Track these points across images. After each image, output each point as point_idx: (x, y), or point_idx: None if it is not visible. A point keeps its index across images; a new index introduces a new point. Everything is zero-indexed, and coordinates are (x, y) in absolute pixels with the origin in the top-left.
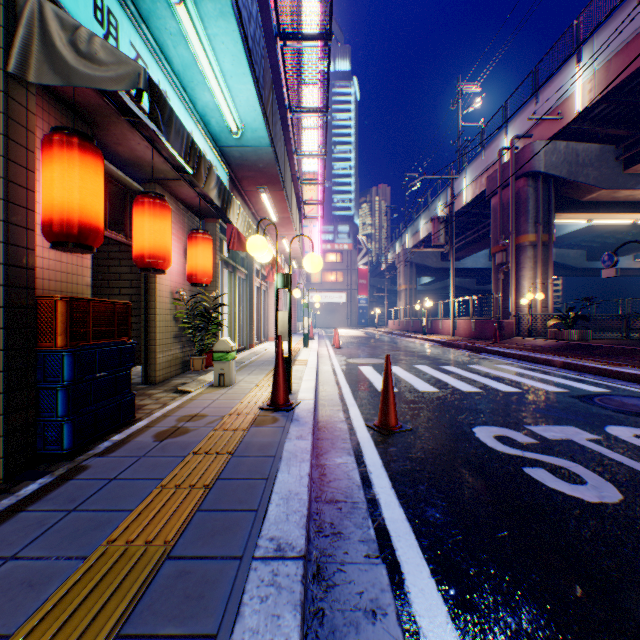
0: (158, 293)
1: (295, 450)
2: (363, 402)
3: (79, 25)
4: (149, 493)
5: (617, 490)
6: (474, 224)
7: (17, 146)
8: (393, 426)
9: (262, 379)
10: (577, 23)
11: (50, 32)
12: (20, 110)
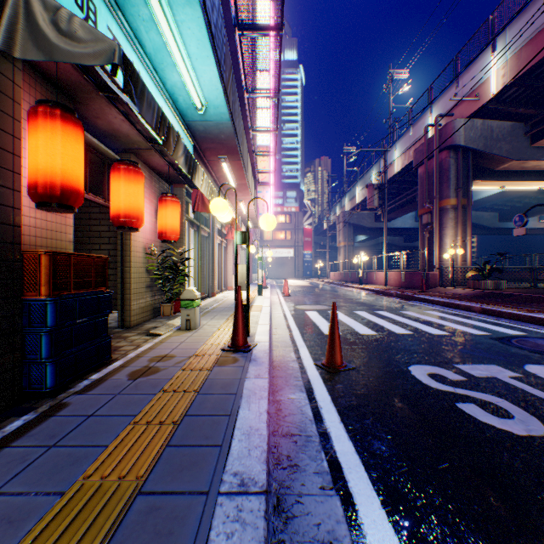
0: (132, 248)
1: (254, 388)
2: (311, 343)
3: (60, 6)
4: (123, 429)
5: (542, 424)
6: (403, 190)
7: (4, 115)
8: (339, 365)
9: (223, 323)
10: (492, 18)
11: (34, 12)
12: (7, 83)
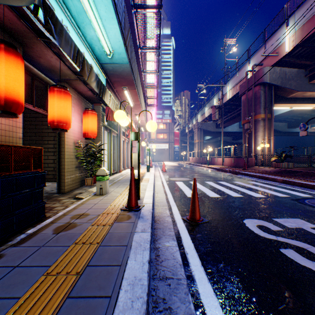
0: (66, 143)
1: (140, 240)
2: (179, 203)
3: None
4: (37, 280)
5: None
6: (232, 109)
7: None
8: (198, 220)
9: (124, 190)
10: (286, 6)
11: None
12: None
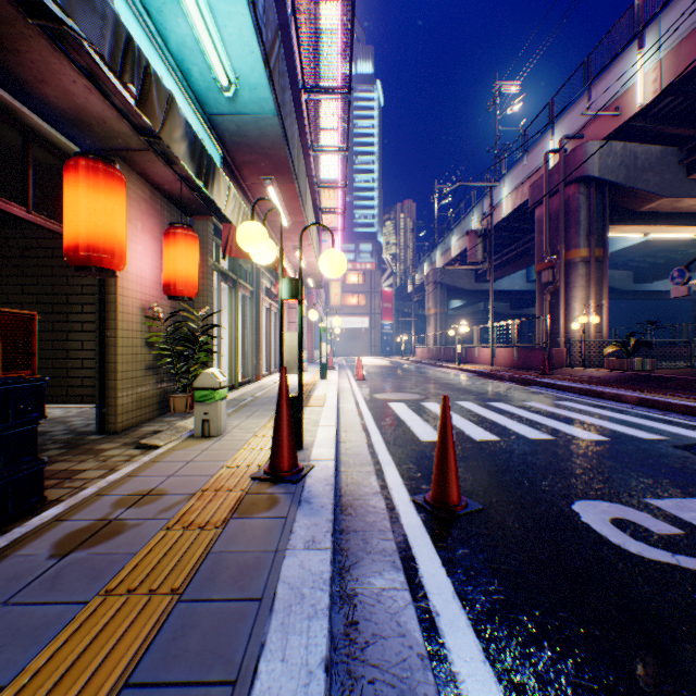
0: (120, 308)
1: (301, 580)
2: (402, 458)
3: None
4: None
5: None
6: (512, 240)
7: None
8: (455, 504)
9: (264, 425)
10: (639, 2)
11: None
12: None
